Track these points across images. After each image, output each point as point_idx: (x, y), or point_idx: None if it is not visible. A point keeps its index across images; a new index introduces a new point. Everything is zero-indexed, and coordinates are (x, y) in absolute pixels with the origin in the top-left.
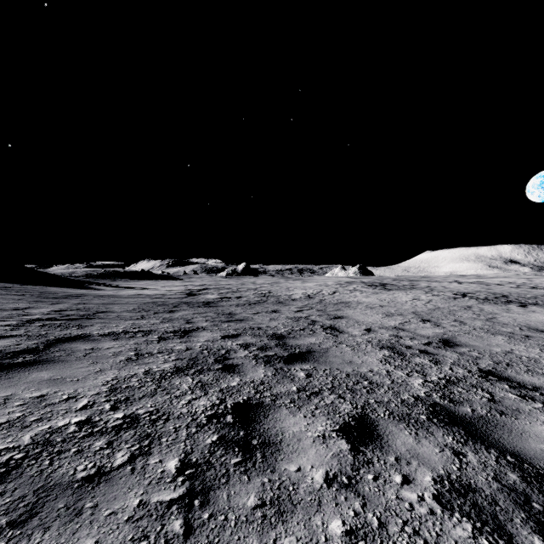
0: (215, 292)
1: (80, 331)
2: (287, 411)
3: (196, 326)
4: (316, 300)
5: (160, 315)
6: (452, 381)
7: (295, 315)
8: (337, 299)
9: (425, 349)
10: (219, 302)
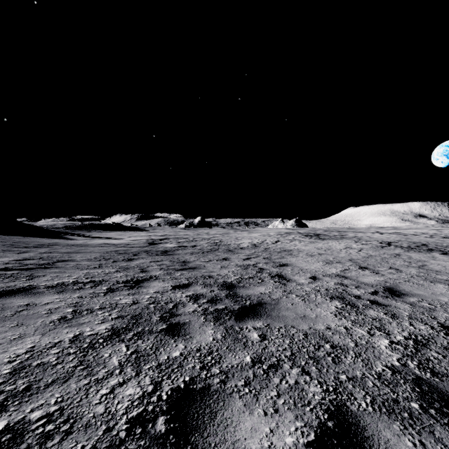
0: (174, 242)
1: (27, 283)
2: (241, 404)
3: (149, 275)
4: (262, 248)
5: (117, 264)
6: (420, 341)
7: (244, 263)
8: (279, 248)
9: (375, 300)
10: (176, 250)
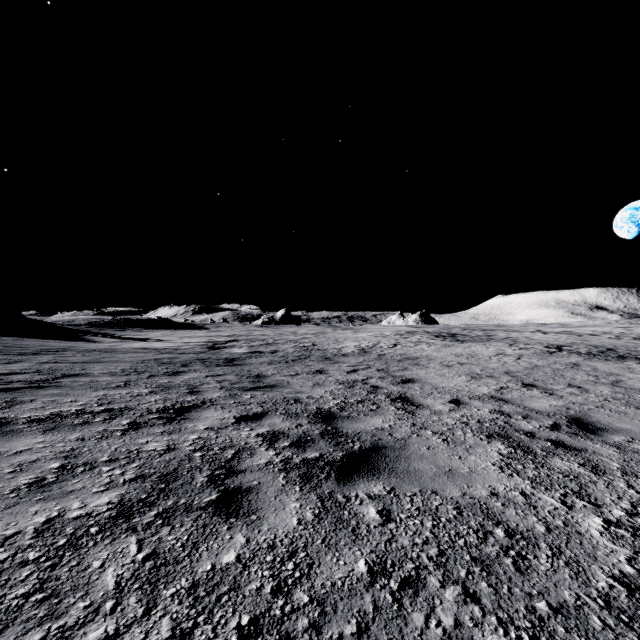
0: (245, 345)
1: None
2: None
3: (202, 399)
4: (374, 355)
5: (154, 380)
6: None
7: (348, 378)
8: (400, 354)
9: (558, 439)
10: (247, 358)
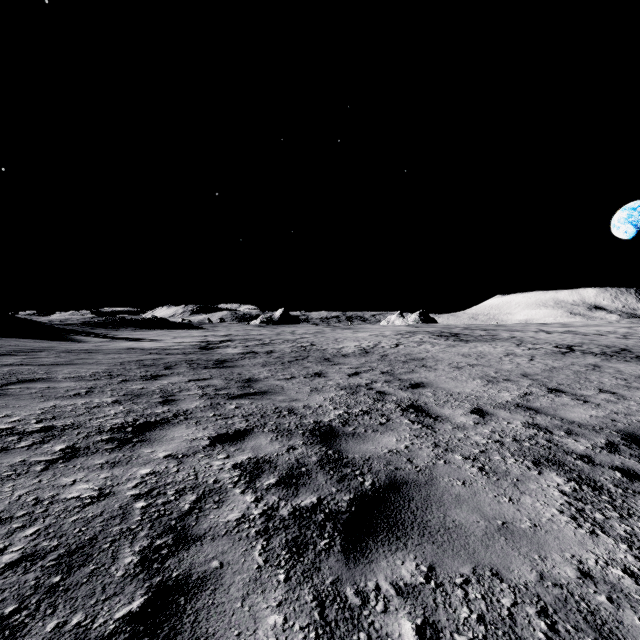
0: (239, 345)
1: None
2: None
3: (175, 411)
4: (376, 356)
5: (126, 386)
6: None
7: (350, 382)
8: (404, 355)
9: (626, 467)
10: (240, 359)
